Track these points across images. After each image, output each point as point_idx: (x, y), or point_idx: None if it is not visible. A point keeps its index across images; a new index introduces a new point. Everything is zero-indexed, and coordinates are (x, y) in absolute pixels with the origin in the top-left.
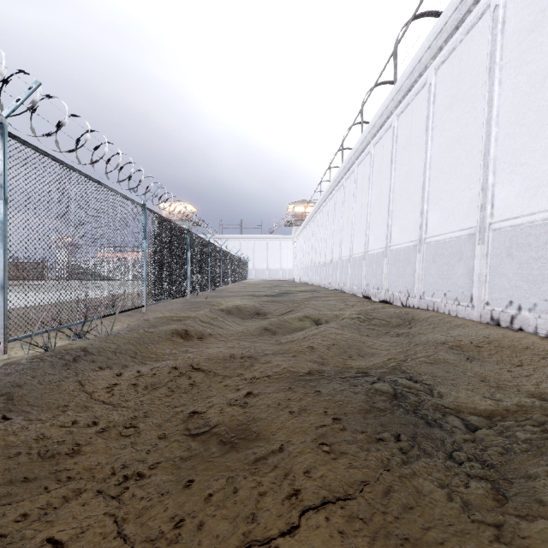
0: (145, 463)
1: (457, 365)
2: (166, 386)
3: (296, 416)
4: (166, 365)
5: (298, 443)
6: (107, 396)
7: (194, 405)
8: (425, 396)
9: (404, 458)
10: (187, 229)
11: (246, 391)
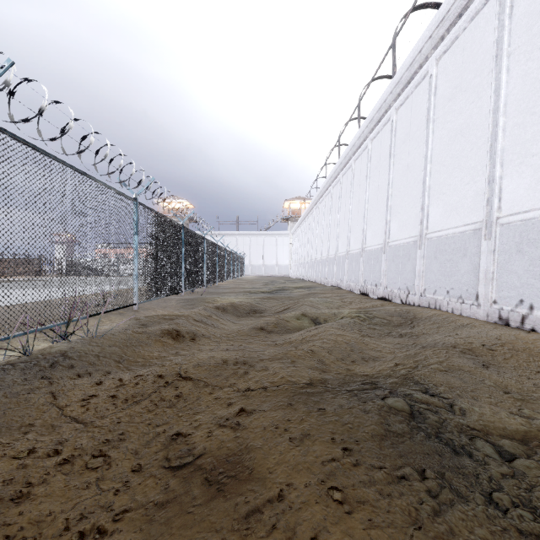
0: (110, 512)
1: (474, 372)
2: (149, 399)
3: (298, 445)
4: (151, 372)
5: (301, 487)
6: (81, 412)
7: (179, 424)
8: (446, 415)
9: (435, 506)
10: (182, 224)
11: (238, 408)
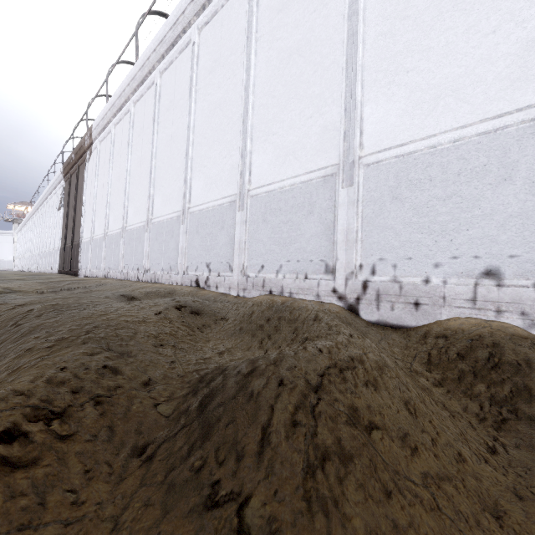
0: None
1: None
2: None
3: None
4: None
5: None
6: None
7: None
8: None
9: None
10: None
11: None
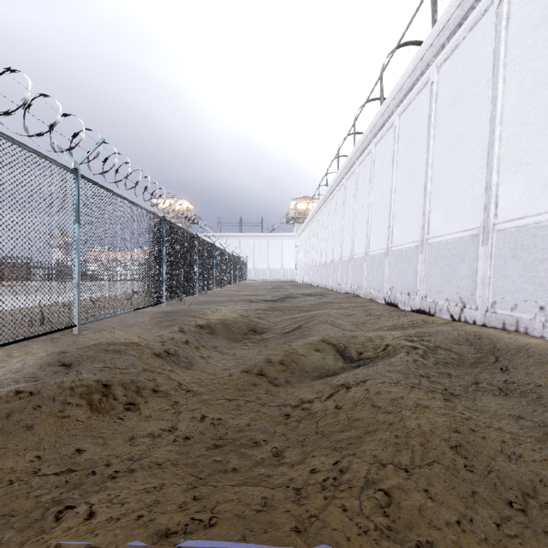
0: None
1: None
2: None
3: None
4: None
5: None
6: None
7: None
8: None
9: None
10: (163, 216)
11: None
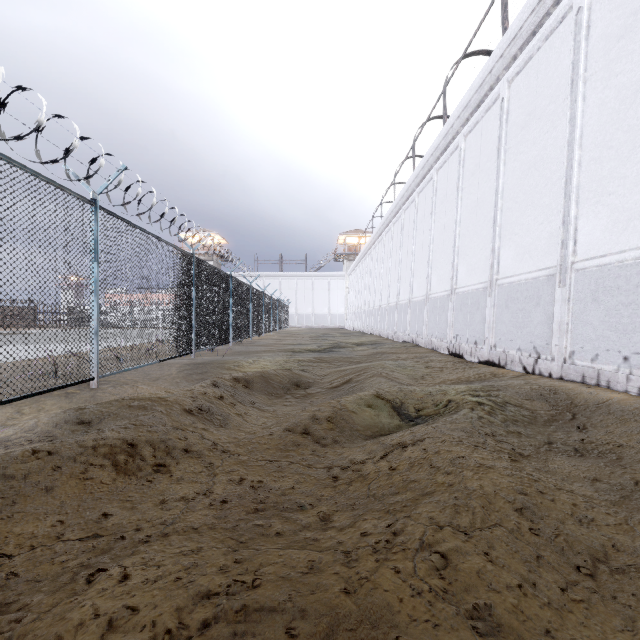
0: None
1: None
2: None
3: None
4: None
5: None
6: None
7: None
8: None
9: None
10: (192, 253)
11: None
